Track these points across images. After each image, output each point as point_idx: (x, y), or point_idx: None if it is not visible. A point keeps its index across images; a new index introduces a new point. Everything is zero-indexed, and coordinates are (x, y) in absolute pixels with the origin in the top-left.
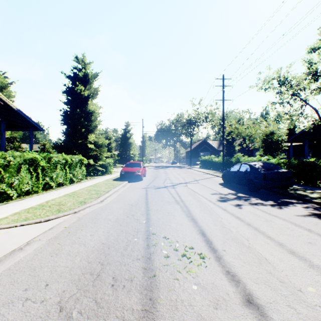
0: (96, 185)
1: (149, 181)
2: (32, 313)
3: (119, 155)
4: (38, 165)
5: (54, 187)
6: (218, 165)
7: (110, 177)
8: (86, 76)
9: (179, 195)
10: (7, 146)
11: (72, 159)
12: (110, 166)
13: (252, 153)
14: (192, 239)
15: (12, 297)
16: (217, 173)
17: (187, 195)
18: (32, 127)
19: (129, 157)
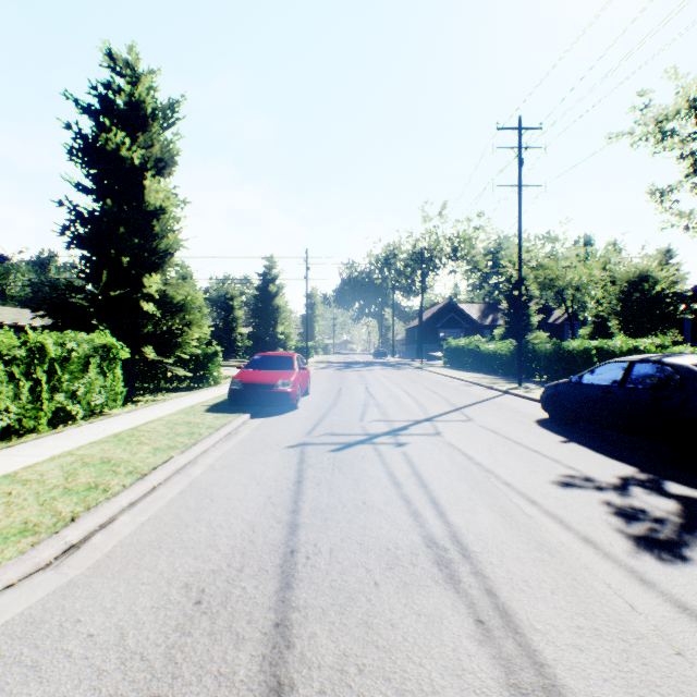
0: (133, 435)
1: (317, 413)
2: None
3: (251, 337)
4: None
5: None
6: (496, 362)
7: (206, 398)
8: (137, 106)
9: (434, 496)
10: None
11: (68, 346)
12: (214, 364)
13: (562, 332)
14: None
15: None
16: (502, 384)
17: (467, 496)
18: None
19: (274, 342)
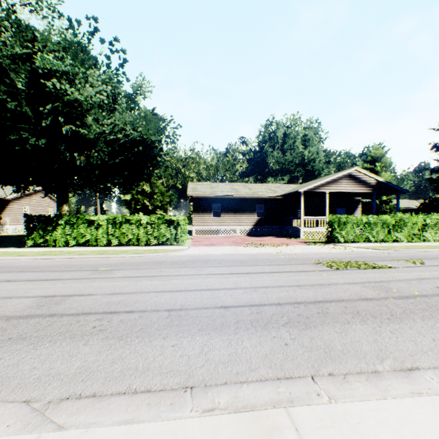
0: None
1: None
2: (356, 255)
3: None
4: (388, 223)
5: (402, 241)
6: None
7: None
8: None
9: None
10: (383, 208)
11: (427, 219)
12: None
13: None
14: (433, 263)
15: (354, 254)
16: None
17: None
18: (398, 191)
19: None
